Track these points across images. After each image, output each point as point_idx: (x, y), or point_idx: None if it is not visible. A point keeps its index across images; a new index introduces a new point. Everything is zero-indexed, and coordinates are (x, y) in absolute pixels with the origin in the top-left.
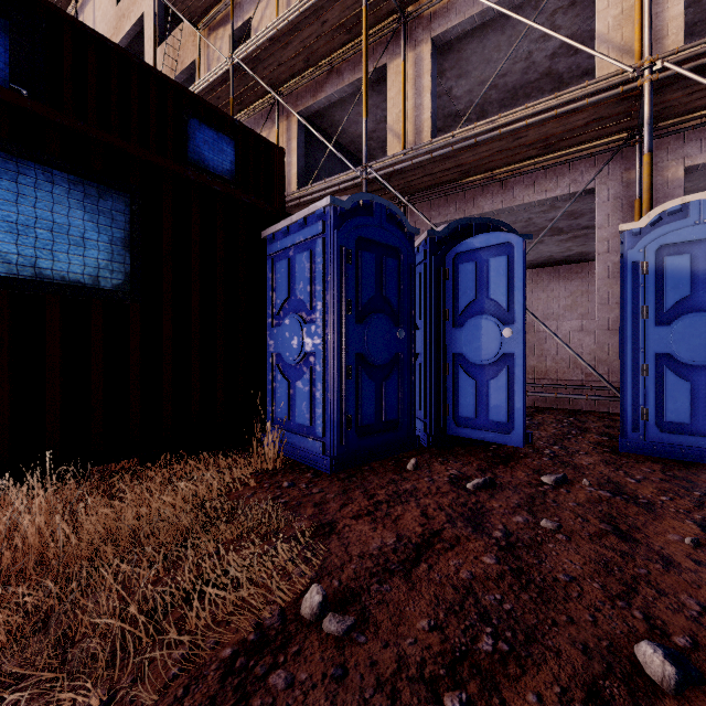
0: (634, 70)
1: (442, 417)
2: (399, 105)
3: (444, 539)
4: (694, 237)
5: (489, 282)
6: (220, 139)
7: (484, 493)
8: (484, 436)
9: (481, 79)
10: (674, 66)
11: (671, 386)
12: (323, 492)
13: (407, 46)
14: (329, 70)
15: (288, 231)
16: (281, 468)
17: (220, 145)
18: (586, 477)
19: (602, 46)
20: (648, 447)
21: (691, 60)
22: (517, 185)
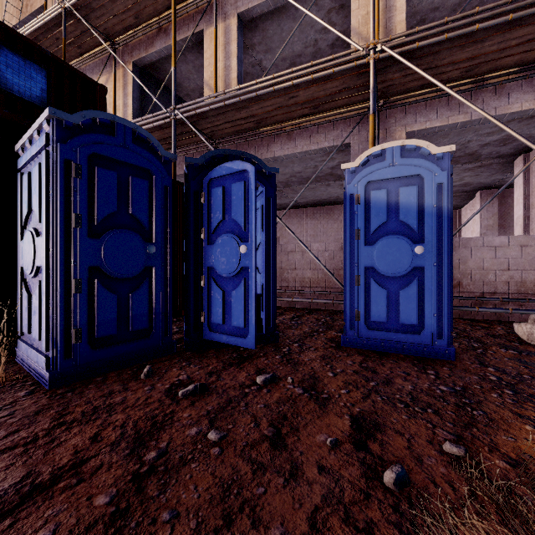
0: (363, 49)
1: (199, 324)
2: (213, 64)
3: (79, 472)
4: (389, 176)
5: (232, 205)
6: (27, 66)
7: (188, 401)
8: (229, 339)
9: (283, 57)
10: (388, 49)
11: (374, 293)
12: (10, 416)
13: (219, 18)
14: (158, 28)
15: (30, 144)
16: (1, 386)
17: (27, 71)
18: (296, 373)
19: (355, 37)
20: (360, 342)
21: (400, 47)
22: (299, 137)
